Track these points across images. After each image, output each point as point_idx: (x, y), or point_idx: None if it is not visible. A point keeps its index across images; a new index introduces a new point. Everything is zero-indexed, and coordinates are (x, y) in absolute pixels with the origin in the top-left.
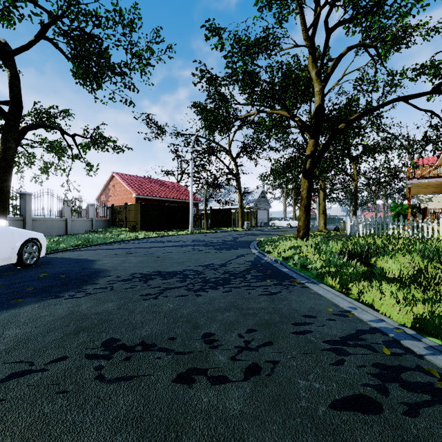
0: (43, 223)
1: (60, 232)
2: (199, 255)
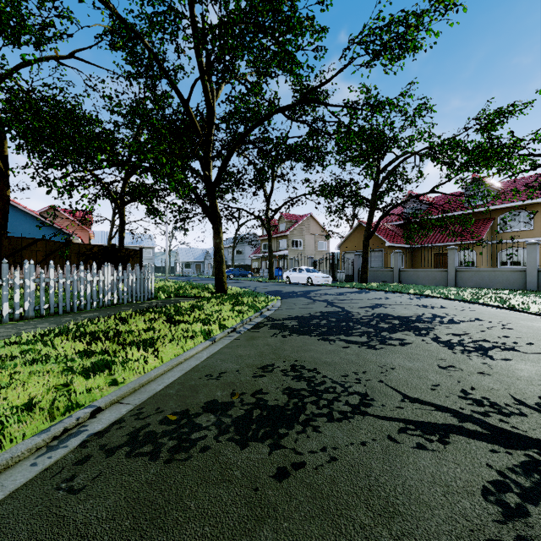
0: (477, 274)
1: (512, 286)
2: (274, 288)
